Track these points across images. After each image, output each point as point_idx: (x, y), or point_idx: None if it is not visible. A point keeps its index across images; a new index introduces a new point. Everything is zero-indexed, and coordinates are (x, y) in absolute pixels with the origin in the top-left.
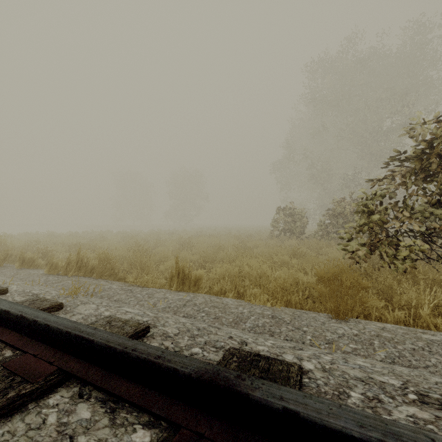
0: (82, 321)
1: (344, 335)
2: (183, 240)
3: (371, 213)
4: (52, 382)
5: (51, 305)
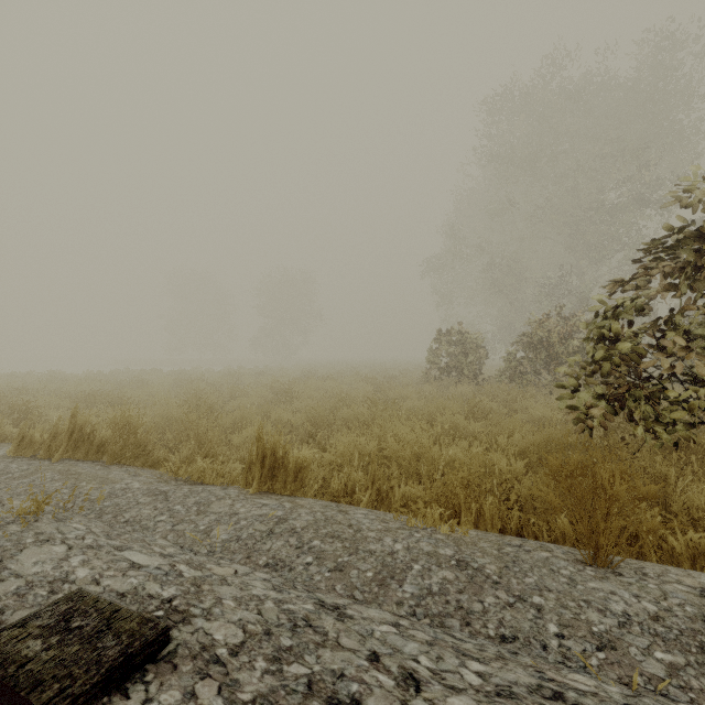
0: (12, 603)
1: (631, 618)
2: (279, 386)
3: (616, 340)
4: None
5: None
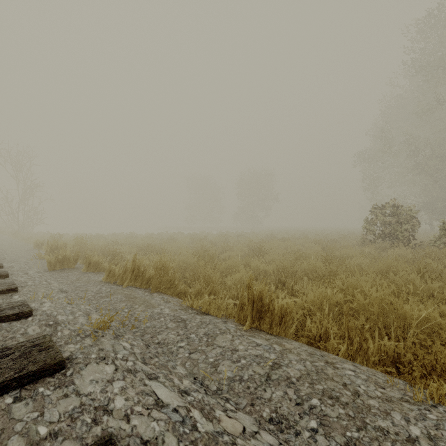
0: (65, 428)
1: None
2: (253, 244)
3: None
4: None
5: (43, 365)
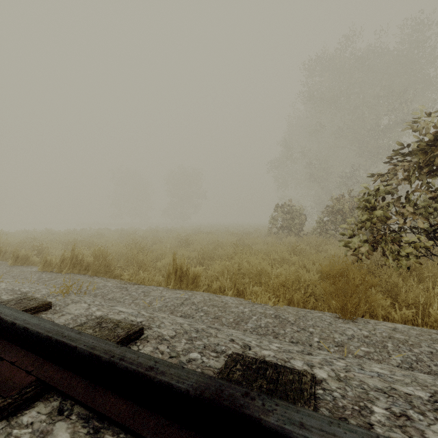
0: (71, 322)
1: (354, 336)
2: (181, 237)
3: (374, 208)
4: (29, 396)
5: (38, 304)
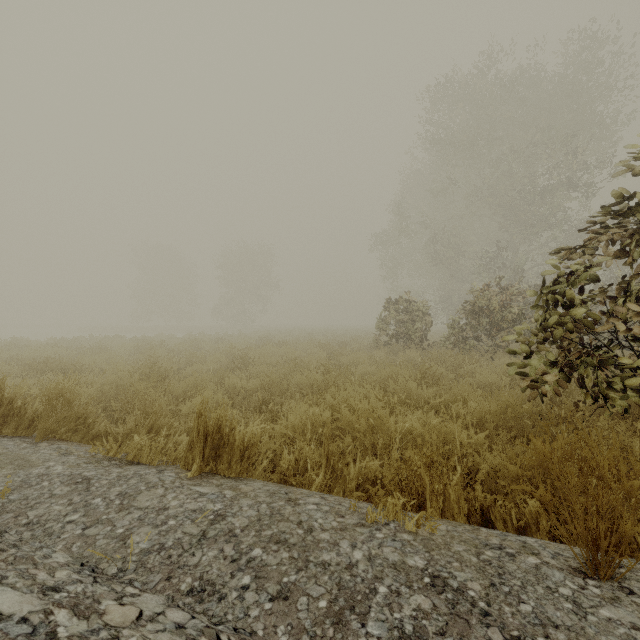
0: None
1: None
2: (236, 352)
3: (570, 306)
4: None
5: None
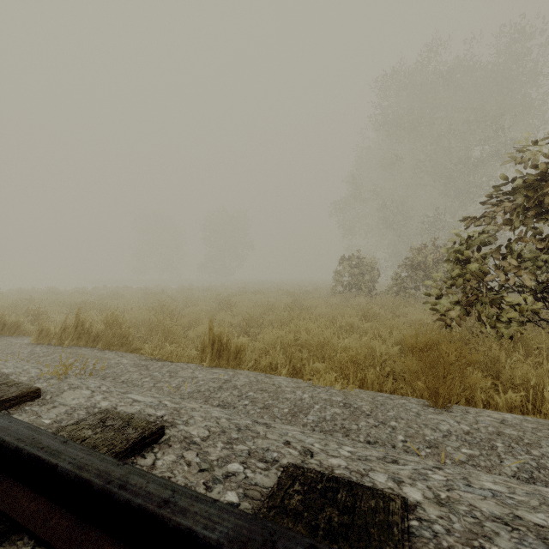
0: (64, 417)
1: (451, 433)
2: (221, 298)
3: (468, 261)
4: None
5: (21, 392)
